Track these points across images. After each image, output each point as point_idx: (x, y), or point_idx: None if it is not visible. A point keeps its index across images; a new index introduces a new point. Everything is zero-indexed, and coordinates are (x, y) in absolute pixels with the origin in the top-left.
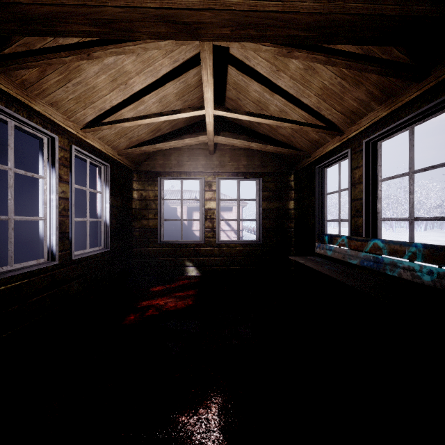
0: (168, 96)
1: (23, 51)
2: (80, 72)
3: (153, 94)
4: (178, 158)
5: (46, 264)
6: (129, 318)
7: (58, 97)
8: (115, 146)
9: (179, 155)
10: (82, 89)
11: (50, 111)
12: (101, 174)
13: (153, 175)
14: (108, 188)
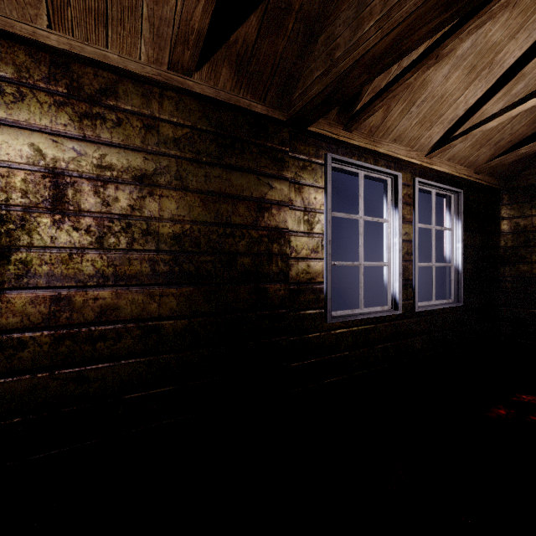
0: None
1: (370, 99)
2: (425, 87)
3: None
4: None
5: (389, 312)
6: (496, 411)
7: (400, 130)
8: (470, 163)
9: None
10: (427, 106)
11: (393, 148)
12: (451, 206)
13: None
14: (460, 221)
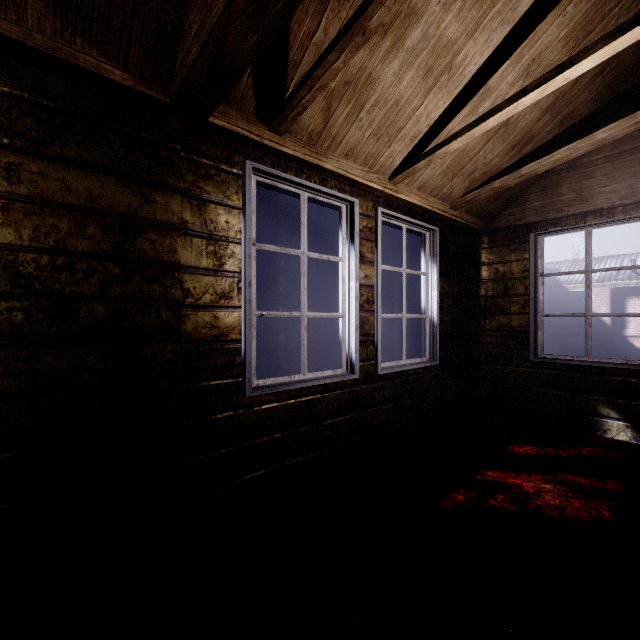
0: (545, 53)
1: (295, 87)
2: (373, 86)
3: (508, 66)
4: (578, 185)
5: (342, 377)
6: (454, 497)
7: (352, 142)
8: (444, 195)
9: (581, 178)
10: (380, 114)
11: (345, 166)
12: (425, 246)
13: (519, 232)
14: (436, 265)
